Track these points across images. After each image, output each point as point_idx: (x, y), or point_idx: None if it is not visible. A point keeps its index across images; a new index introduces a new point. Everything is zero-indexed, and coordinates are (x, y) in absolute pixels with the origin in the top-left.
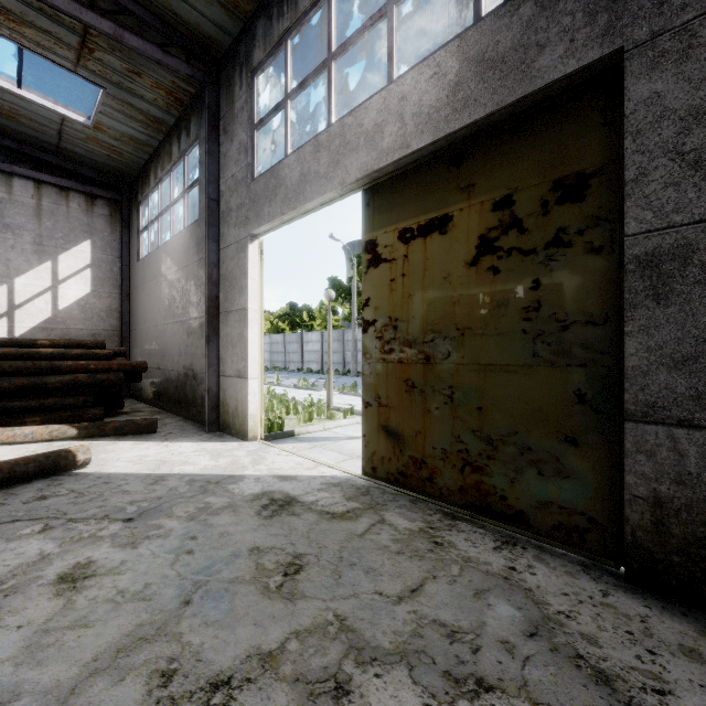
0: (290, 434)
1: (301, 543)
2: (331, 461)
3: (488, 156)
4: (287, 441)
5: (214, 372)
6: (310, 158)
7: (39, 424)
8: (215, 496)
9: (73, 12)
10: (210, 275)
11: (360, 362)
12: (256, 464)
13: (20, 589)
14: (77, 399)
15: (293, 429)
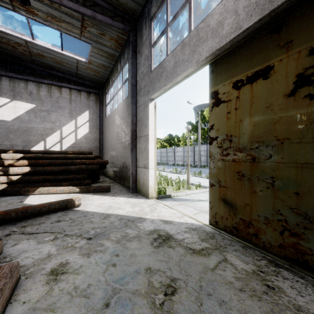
0: (169, 196)
1: (175, 269)
2: (190, 213)
3: (304, 17)
4: (167, 200)
5: (134, 165)
6: (179, 53)
7: (67, 185)
8: (131, 229)
9: (76, 8)
10: (132, 120)
11: (202, 161)
12: (152, 212)
13: (33, 275)
14: (81, 176)
15: (170, 194)
